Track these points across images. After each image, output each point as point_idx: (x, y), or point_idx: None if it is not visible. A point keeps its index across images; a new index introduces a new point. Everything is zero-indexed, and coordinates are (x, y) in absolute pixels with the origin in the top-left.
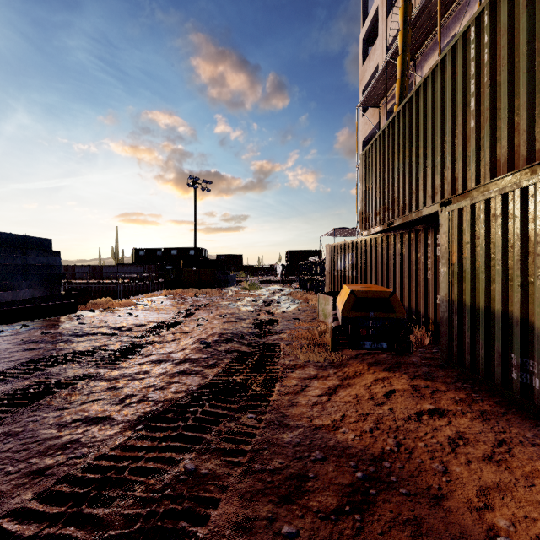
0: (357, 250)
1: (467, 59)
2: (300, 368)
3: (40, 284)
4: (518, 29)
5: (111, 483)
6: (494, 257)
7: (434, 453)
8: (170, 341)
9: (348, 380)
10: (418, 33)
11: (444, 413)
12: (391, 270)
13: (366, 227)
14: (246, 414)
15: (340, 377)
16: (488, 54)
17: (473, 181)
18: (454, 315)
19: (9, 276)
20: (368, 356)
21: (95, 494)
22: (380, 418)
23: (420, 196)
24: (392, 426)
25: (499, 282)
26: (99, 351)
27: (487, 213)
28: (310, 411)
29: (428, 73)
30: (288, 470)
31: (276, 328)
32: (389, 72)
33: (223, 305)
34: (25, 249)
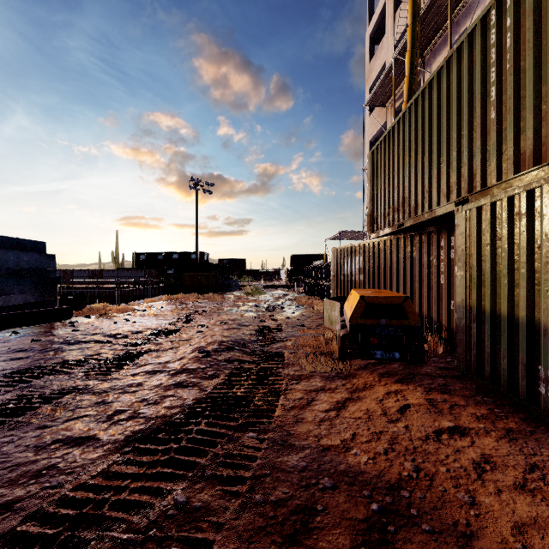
0: (364, 253)
1: (486, 45)
2: (306, 379)
3: (34, 289)
4: (546, 9)
5: (88, 520)
6: (518, 260)
7: (458, 480)
8: (167, 349)
9: (357, 393)
10: (427, 28)
11: (465, 432)
12: (400, 274)
13: (374, 229)
14: (247, 433)
15: (349, 389)
16: (510, 38)
17: (494, 177)
18: (472, 323)
19: (0, 280)
20: (378, 366)
21: (67, 536)
22: (395, 437)
23: (433, 195)
24: (409, 447)
25: (525, 286)
26: (91, 360)
27: (510, 212)
28: (317, 428)
29: (442, 63)
30: (293, 501)
31: (280, 335)
32: (396, 70)
33: (224, 310)
34: (18, 252)
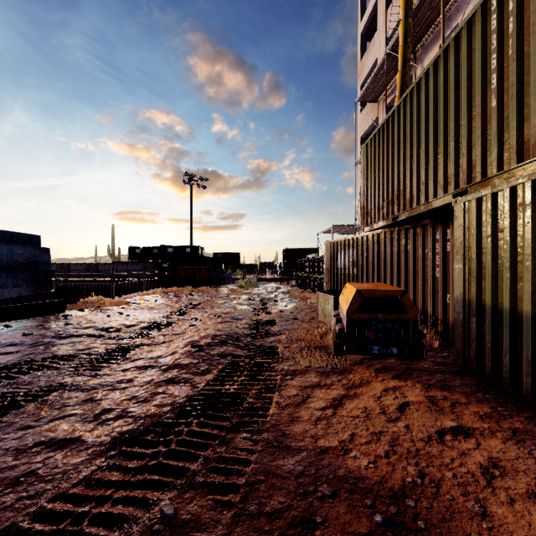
0: (358, 246)
1: (486, 32)
2: (301, 374)
3: (28, 282)
4: None
5: None
6: (522, 252)
7: (466, 487)
8: (159, 343)
9: (354, 390)
10: (419, 24)
11: (469, 433)
12: (395, 267)
13: (368, 222)
14: (240, 434)
15: (345, 386)
16: (513, 22)
17: (495, 167)
18: (471, 317)
19: None
20: (374, 361)
21: None
22: (396, 438)
23: (430, 187)
24: (411, 449)
25: (529, 280)
26: (81, 355)
27: (512, 202)
28: (313, 428)
29: (439, 53)
30: (290, 512)
31: (273, 329)
32: (388, 66)
33: (218, 303)
34: (11, 245)
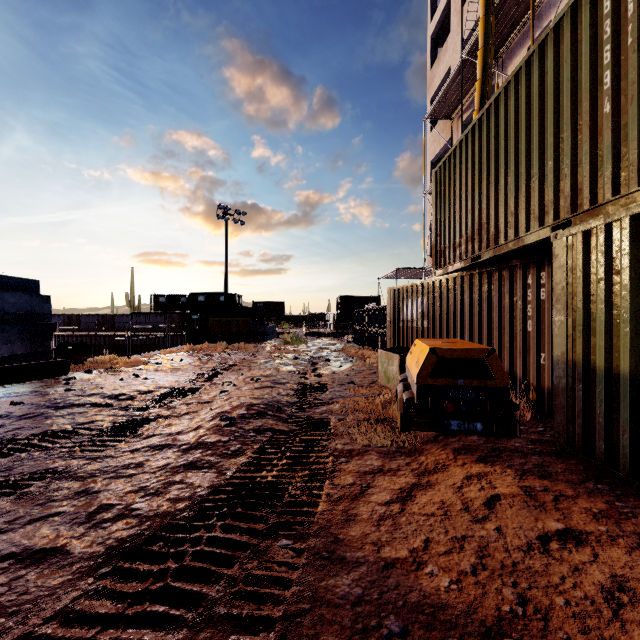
0: (428, 293)
1: (596, 17)
2: (358, 456)
3: (23, 338)
4: None
5: None
6: None
7: (584, 620)
8: (181, 415)
9: (427, 477)
10: (502, 23)
11: (582, 539)
12: (475, 319)
13: (441, 264)
14: (279, 540)
15: (415, 471)
16: (634, 2)
17: (609, 191)
18: (576, 383)
19: None
20: (452, 438)
21: None
22: (485, 545)
23: (521, 218)
24: (506, 562)
25: None
26: (81, 431)
27: (633, 236)
28: (375, 531)
29: (533, 48)
30: None
31: (324, 396)
32: (465, 75)
33: (257, 363)
34: (1, 292)
